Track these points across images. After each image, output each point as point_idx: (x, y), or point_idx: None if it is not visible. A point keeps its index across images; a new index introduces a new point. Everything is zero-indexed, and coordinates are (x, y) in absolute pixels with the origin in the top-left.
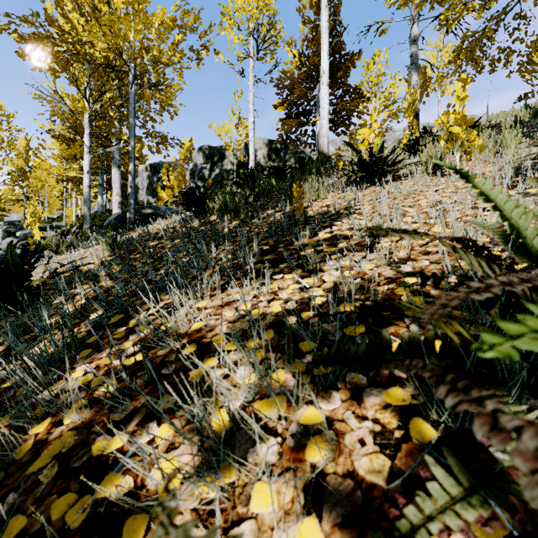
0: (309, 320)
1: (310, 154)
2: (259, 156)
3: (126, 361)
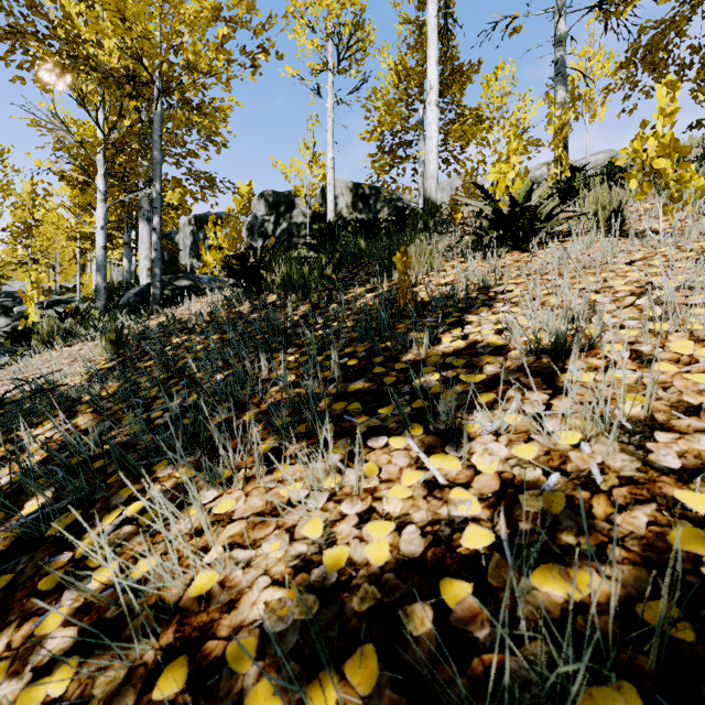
0: (466, 623)
1: (410, 202)
2: (340, 205)
3: (23, 696)
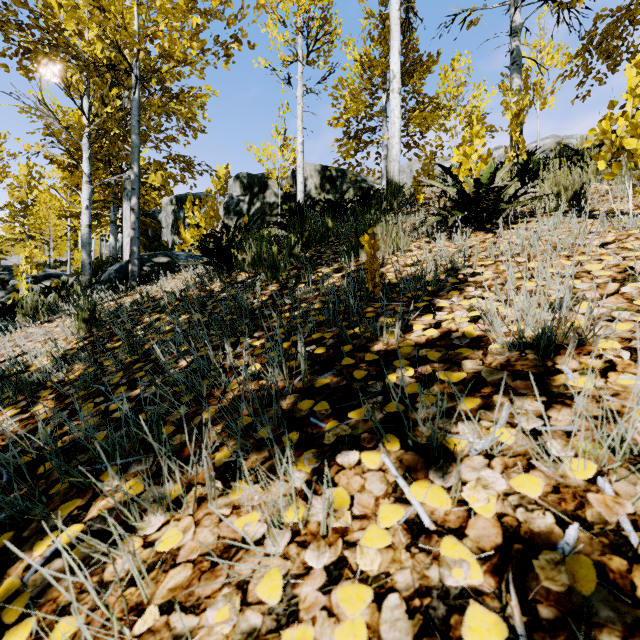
0: None
1: (373, 183)
2: (309, 186)
3: None
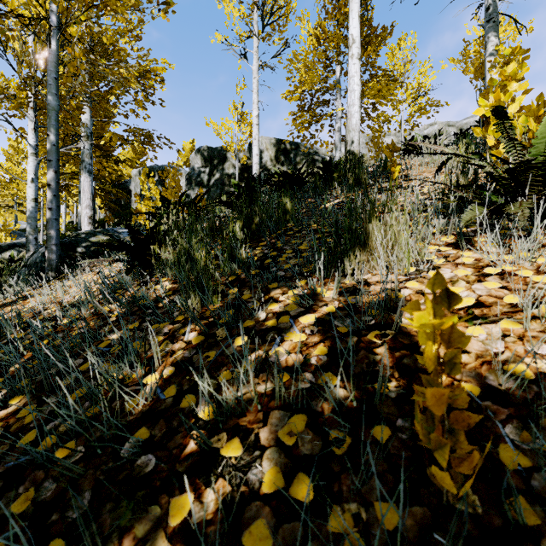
0: None
1: (324, 155)
2: (265, 158)
3: None
